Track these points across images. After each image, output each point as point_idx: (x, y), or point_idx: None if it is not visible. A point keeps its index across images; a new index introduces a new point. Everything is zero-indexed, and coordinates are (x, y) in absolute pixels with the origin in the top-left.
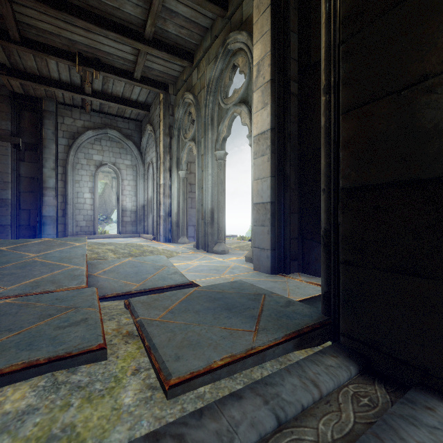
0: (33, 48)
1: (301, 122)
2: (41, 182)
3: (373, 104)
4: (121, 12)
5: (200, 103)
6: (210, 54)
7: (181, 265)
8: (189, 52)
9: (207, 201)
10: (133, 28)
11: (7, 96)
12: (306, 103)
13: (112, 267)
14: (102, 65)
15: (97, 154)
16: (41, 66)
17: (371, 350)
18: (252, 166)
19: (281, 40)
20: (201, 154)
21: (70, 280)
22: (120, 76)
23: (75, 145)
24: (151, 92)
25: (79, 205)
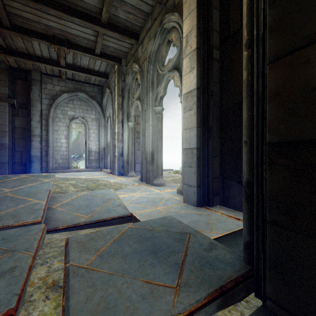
0: (20, 32)
1: (222, 82)
2: (30, 131)
3: (308, 48)
4: (83, 2)
5: (143, 71)
6: (151, 33)
7: (126, 196)
8: (135, 33)
9: (148, 146)
10: (93, 15)
11: (6, 69)
12: (226, 66)
13: (69, 200)
14: (72, 44)
15: (71, 111)
16: (28, 46)
17: None
18: (182, 118)
19: (205, 15)
20: (144, 110)
21: (28, 214)
22: (85, 52)
23: (54, 104)
24: (109, 64)
25: (57, 148)
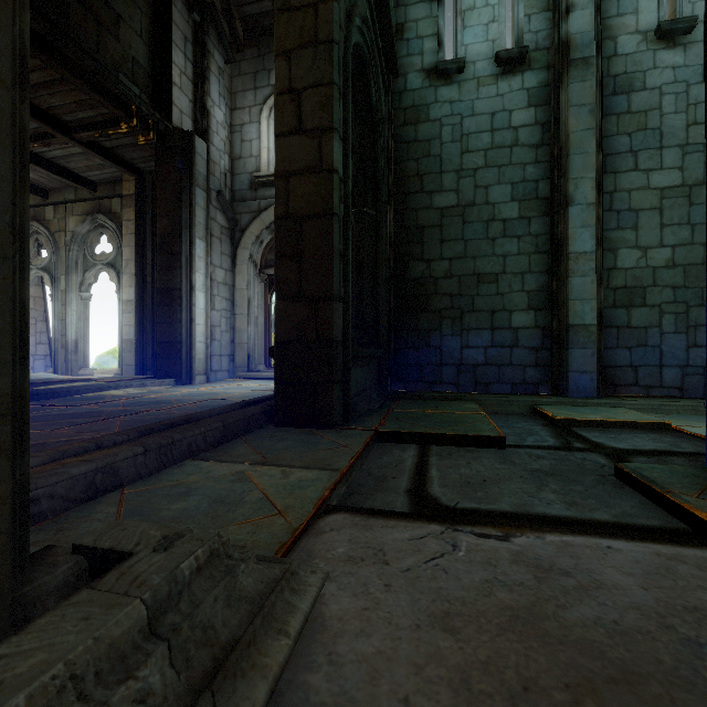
0: None
1: (153, 298)
2: None
3: (163, 324)
4: None
5: (59, 242)
6: (75, 208)
7: None
8: (43, 189)
9: (71, 333)
10: None
11: None
12: None
13: None
14: None
15: None
16: None
17: (163, 377)
18: (121, 314)
19: (142, 254)
20: (61, 290)
21: None
22: None
23: None
24: None
25: None
